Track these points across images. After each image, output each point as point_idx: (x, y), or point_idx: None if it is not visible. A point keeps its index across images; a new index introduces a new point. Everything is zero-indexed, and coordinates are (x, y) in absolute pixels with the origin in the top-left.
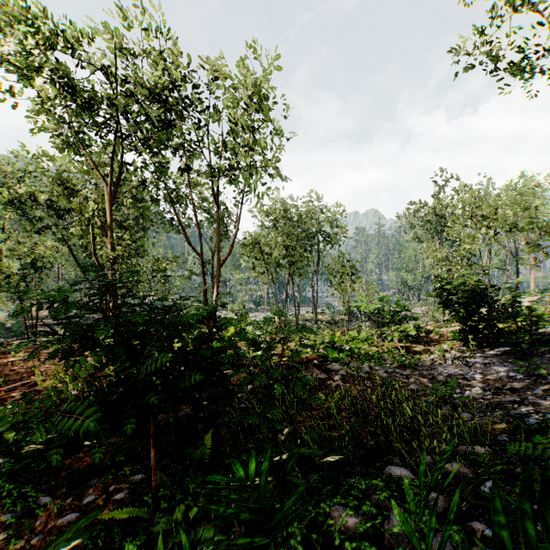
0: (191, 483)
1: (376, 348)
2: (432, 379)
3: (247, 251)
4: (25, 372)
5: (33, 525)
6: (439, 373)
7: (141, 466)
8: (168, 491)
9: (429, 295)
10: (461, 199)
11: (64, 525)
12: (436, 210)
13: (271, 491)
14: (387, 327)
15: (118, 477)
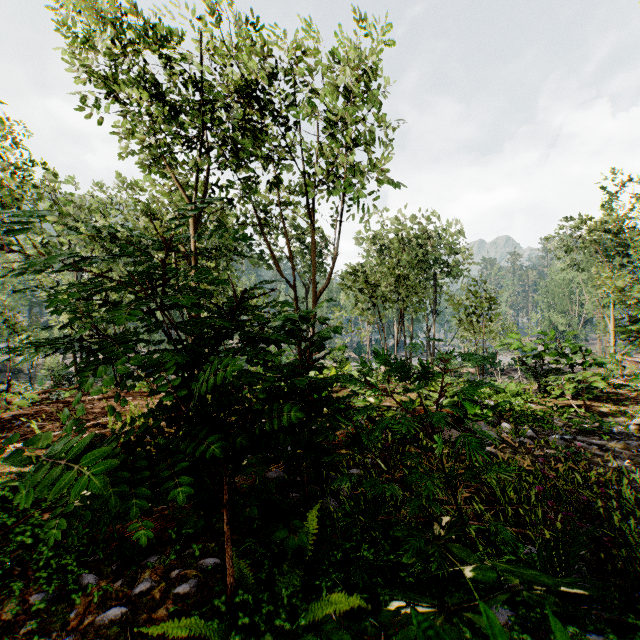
0: (284, 586)
1: (535, 405)
2: None
3: (349, 282)
4: (100, 412)
5: (67, 617)
6: None
7: (215, 544)
8: (251, 593)
9: (624, 329)
10: None
11: (105, 625)
12: (607, 224)
13: None
14: (552, 377)
15: (184, 557)
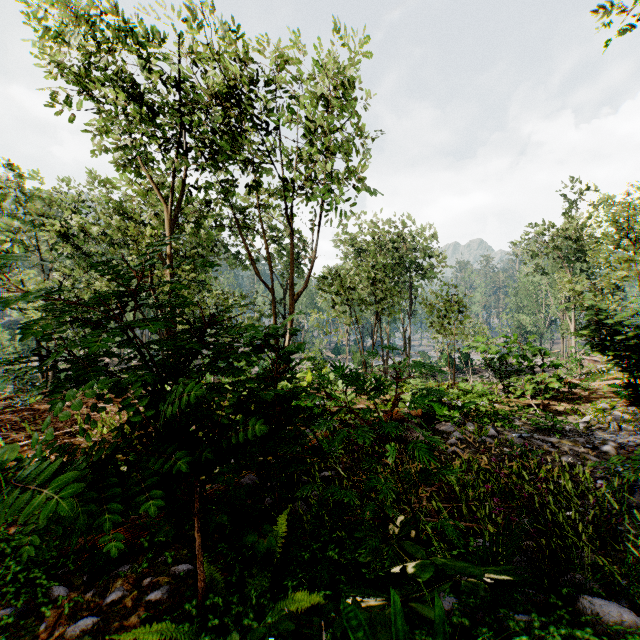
0: (253, 587)
1: (499, 405)
2: (593, 450)
3: (326, 285)
4: (69, 420)
5: (37, 629)
6: (602, 442)
7: (188, 550)
8: (221, 596)
9: (578, 333)
10: (610, 212)
11: (76, 635)
12: (569, 231)
13: (386, 632)
14: (514, 378)
15: (156, 565)
